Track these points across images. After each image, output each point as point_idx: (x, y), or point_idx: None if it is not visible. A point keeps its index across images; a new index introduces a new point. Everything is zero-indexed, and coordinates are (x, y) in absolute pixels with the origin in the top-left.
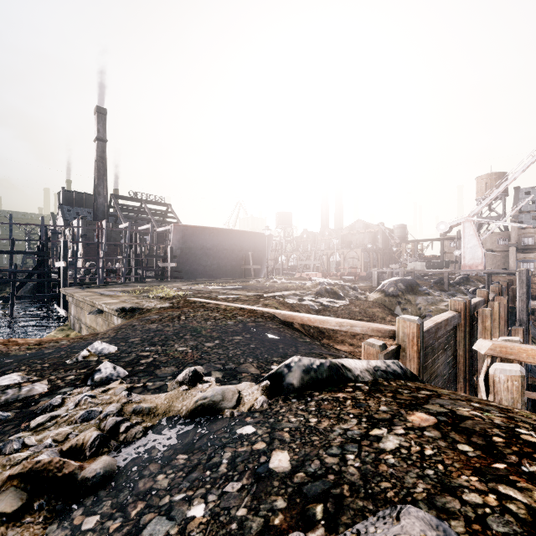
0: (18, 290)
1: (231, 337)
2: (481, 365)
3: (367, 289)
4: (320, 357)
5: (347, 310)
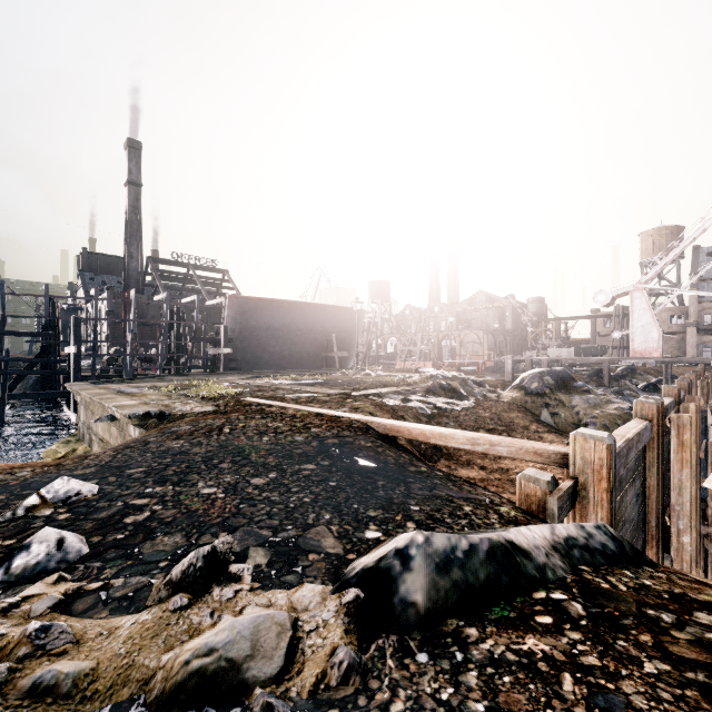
0: (15, 385)
1: (298, 465)
2: (675, 499)
3: (498, 384)
4: (450, 506)
5: (474, 415)
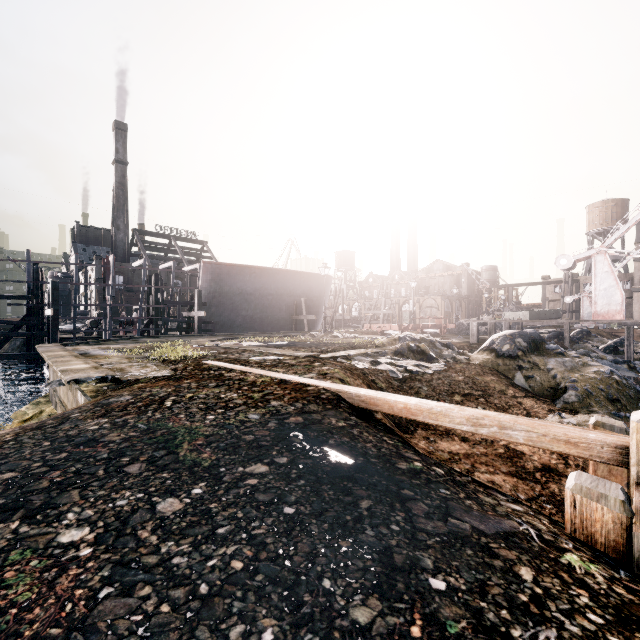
0: (1, 346)
1: (242, 465)
2: None
3: (464, 346)
4: (496, 570)
5: (447, 379)
